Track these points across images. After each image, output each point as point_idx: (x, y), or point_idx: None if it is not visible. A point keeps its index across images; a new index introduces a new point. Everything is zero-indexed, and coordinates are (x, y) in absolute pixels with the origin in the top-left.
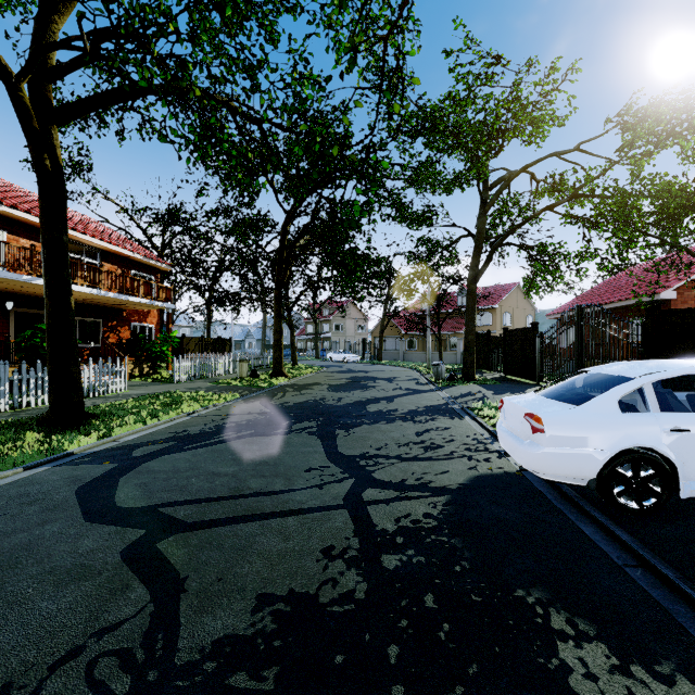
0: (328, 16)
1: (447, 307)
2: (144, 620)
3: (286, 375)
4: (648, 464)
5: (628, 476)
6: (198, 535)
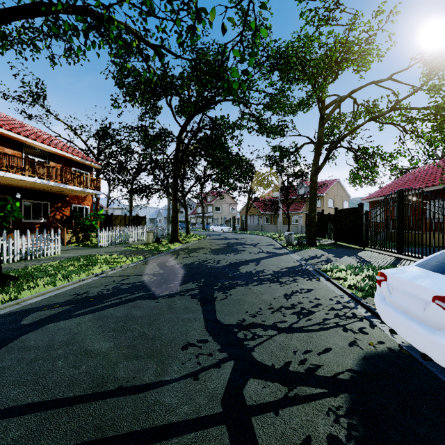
0: None
1: (290, 195)
2: None
3: (180, 241)
4: None
5: None
6: None
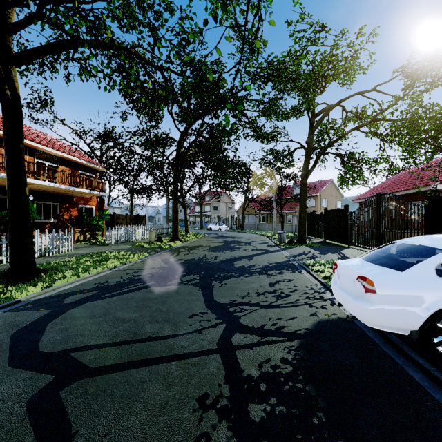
0: None
1: (286, 195)
2: None
3: (180, 240)
4: None
5: None
6: (96, 382)
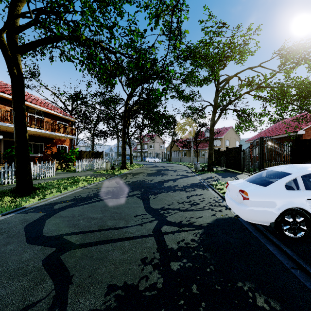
0: (145, 2)
1: (200, 137)
2: (49, 300)
3: (127, 168)
4: (300, 215)
5: (290, 221)
6: (81, 251)
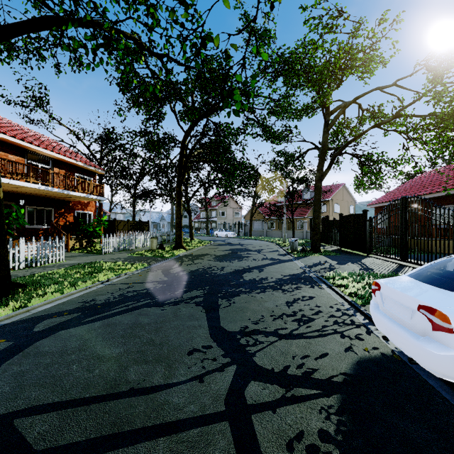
0: None
1: (296, 200)
2: None
3: (184, 247)
4: None
5: None
6: None
